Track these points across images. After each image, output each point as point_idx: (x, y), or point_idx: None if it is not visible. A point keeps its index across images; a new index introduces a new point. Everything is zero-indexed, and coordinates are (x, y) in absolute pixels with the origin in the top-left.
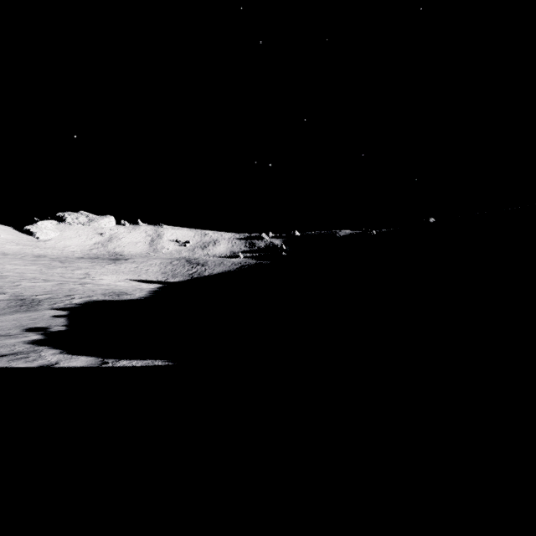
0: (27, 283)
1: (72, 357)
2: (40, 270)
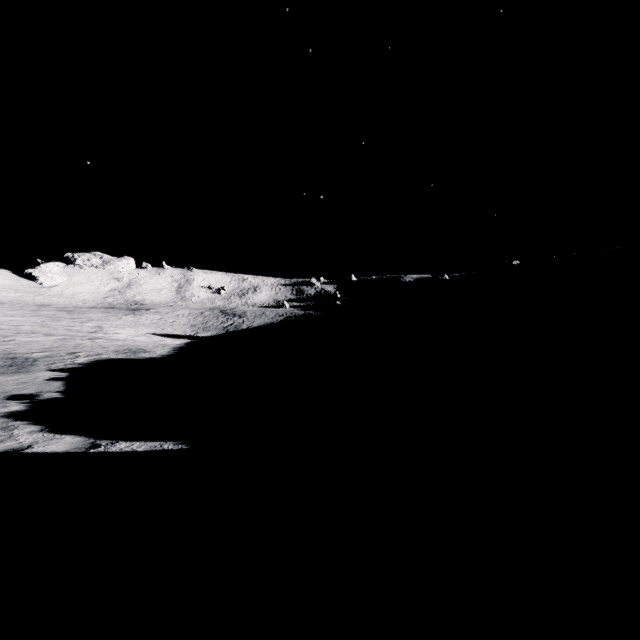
0: (22, 338)
1: (54, 436)
2: (42, 322)
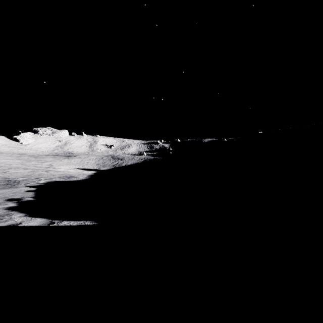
0: (12, 170)
1: (32, 218)
2: (22, 162)
